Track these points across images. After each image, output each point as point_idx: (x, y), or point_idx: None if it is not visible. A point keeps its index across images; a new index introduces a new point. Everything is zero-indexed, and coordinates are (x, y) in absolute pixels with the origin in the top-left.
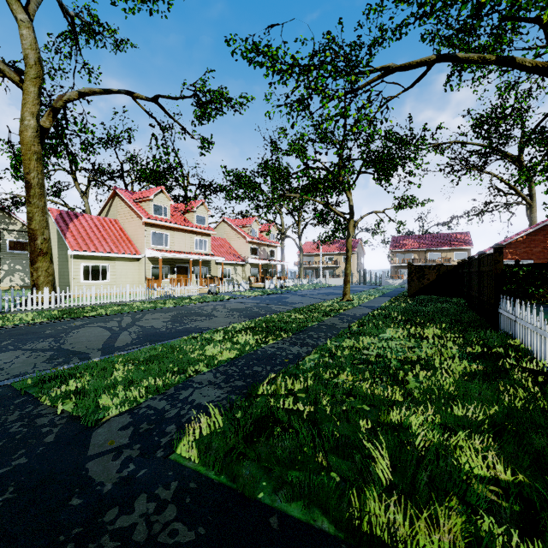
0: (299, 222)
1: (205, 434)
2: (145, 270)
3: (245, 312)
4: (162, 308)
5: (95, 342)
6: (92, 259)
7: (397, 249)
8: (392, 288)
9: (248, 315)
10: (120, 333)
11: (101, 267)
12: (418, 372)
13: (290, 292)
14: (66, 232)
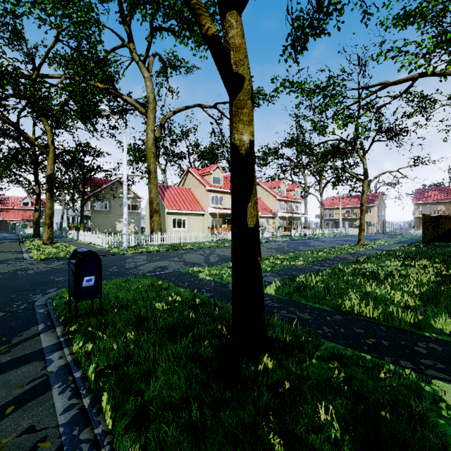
0: (320, 181)
1: (274, 289)
2: (208, 221)
3: (279, 250)
4: (223, 246)
5: (200, 260)
6: (178, 215)
7: (421, 201)
8: (411, 237)
9: (282, 251)
10: (209, 257)
11: (182, 220)
12: (395, 279)
13: (312, 239)
14: (164, 198)
